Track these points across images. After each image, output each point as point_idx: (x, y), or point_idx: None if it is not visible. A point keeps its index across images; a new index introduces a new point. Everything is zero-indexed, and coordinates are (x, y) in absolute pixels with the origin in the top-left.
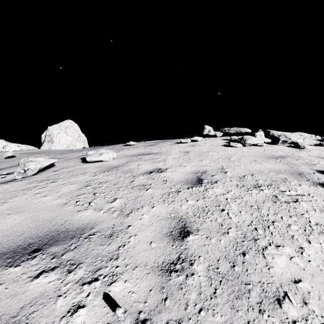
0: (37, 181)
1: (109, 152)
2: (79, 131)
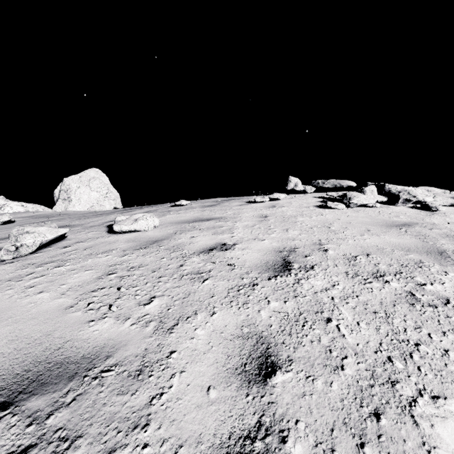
0: (35, 265)
1: (148, 218)
2: (108, 185)
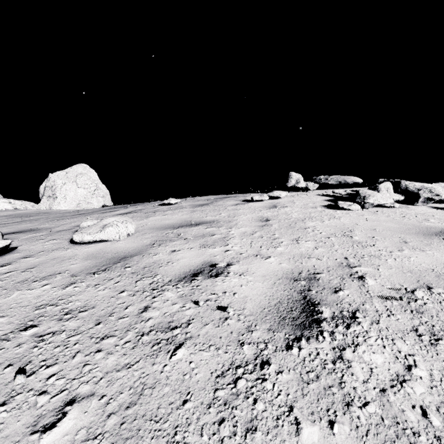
0: None
1: (119, 224)
2: (97, 181)
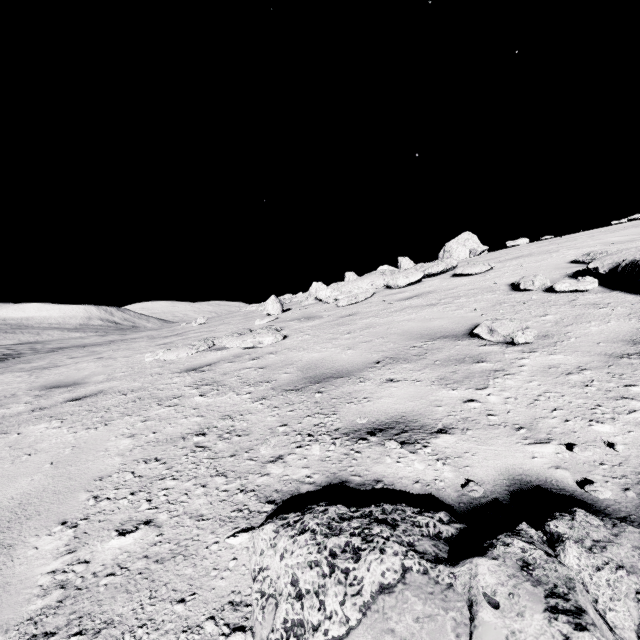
0: None
1: (523, 239)
2: (478, 243)
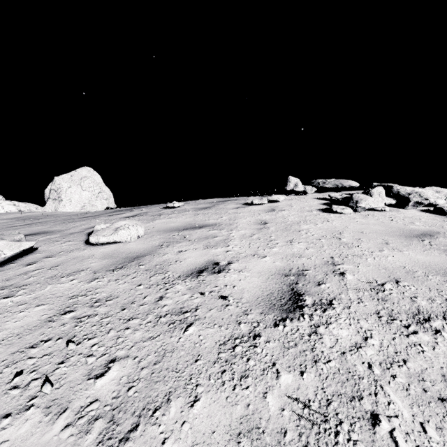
0: None
1: (131, 227)
2: (101, 184)
